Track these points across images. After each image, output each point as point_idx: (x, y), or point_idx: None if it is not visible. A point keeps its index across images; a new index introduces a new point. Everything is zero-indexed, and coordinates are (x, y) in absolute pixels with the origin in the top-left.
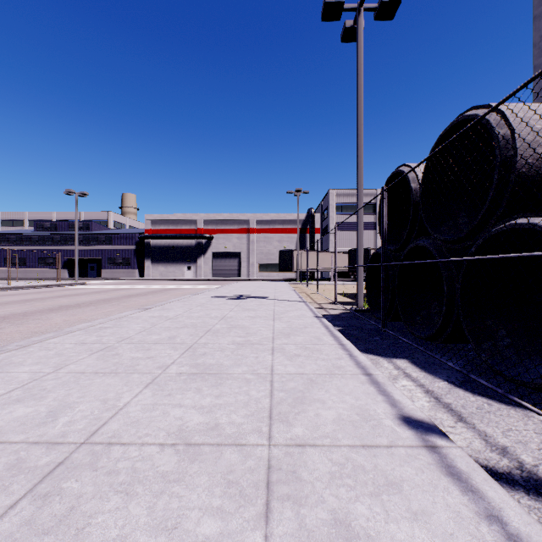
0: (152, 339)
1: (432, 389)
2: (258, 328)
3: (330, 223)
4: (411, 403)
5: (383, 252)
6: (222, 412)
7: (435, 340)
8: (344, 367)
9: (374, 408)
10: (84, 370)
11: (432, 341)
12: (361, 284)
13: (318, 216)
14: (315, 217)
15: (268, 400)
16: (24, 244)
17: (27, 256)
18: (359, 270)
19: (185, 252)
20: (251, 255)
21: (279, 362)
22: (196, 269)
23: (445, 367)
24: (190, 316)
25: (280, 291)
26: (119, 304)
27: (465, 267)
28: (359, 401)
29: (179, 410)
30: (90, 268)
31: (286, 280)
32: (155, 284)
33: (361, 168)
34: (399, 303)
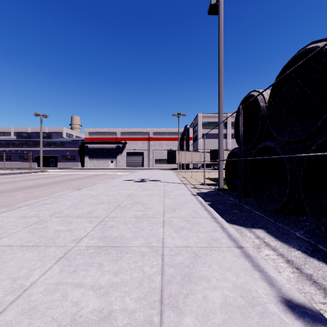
0: (76, 213)
1: (291, 258)
2: (153, 203)
3: (198, 134)
4: (285, 281)
5: (239, 151)
6: (117, 293)
7: (279, 213)
8: (219, 240)
9: (255, 288)
10: (12, 243)
11: (281, 216)
12: (221, 172)
13: (191, 130)
14: (189, 130)
15: (160, 278)
16: (10, 147)
17: (12, 154)
18: (220, 163)
19: (109, 152)
20: (150, 153)
21: (168, 234)
22: (116, 162)
23: (294, 237)
24: (107, 194)
25: (168, 176)
26: (64, 185)
27: (306, 161)
28: (239, 279)
29: (78, 291)
30: (51, 161)
31: (172, 169)
32: (90, 172)
33: (221, 96)
34: (250, 186)
